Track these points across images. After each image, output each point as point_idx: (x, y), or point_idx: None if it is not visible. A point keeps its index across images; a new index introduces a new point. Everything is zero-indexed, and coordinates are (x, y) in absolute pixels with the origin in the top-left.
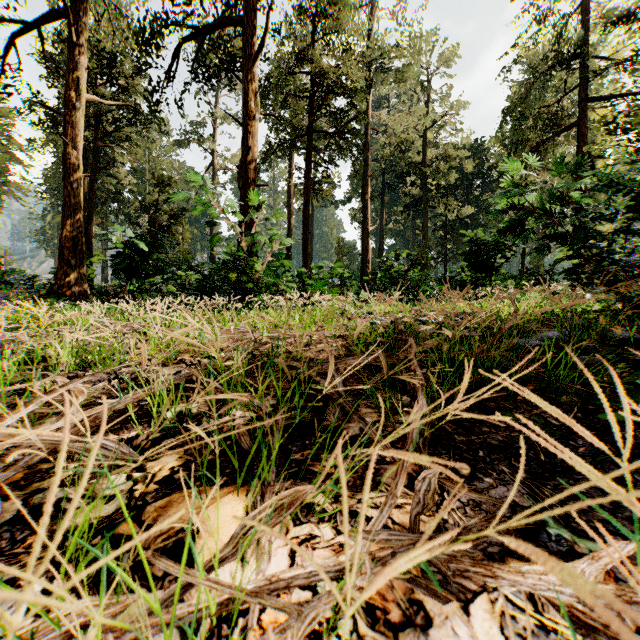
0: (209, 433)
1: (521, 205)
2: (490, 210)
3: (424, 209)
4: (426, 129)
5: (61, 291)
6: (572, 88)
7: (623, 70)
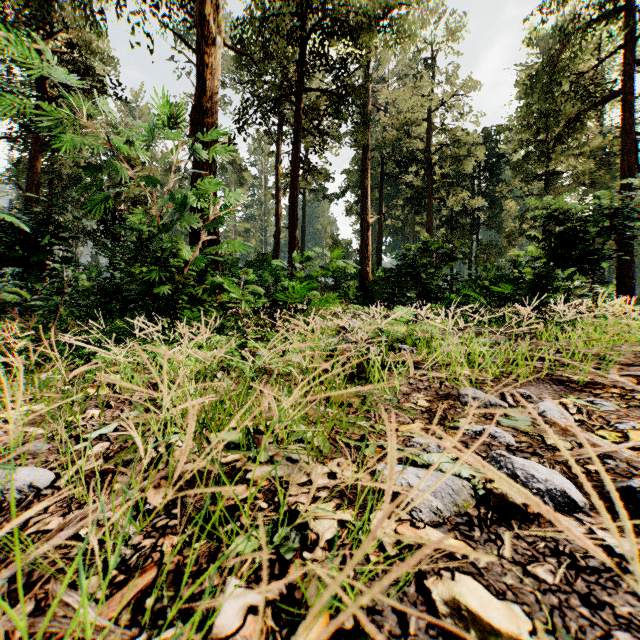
0: None
1: None
2: (498, 204)
3: (429, 201)
4: (431, 112)
5: None
6: (614, 50)
7: None
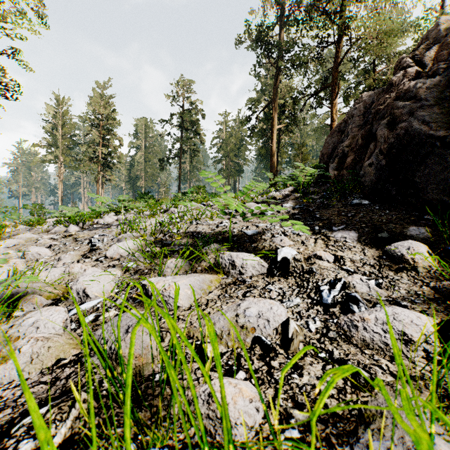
0: None
1: None
2: None
3: None
4: None
5: None
6: None
7: None
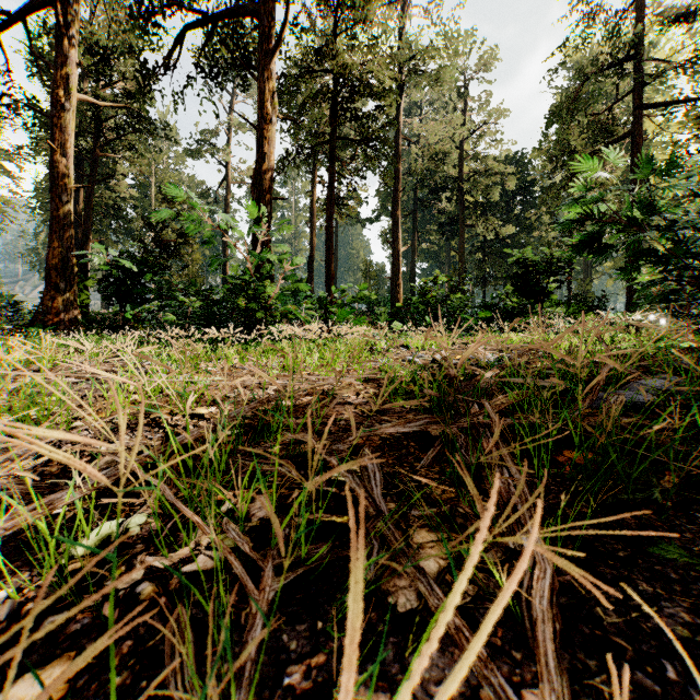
0: (137, 601)
1: (602, 213)
2: (533, 230)
3: (461, 228)
4: (463, 140)
5: (48, 319)
6: (625, 94)
7: (684, 73)
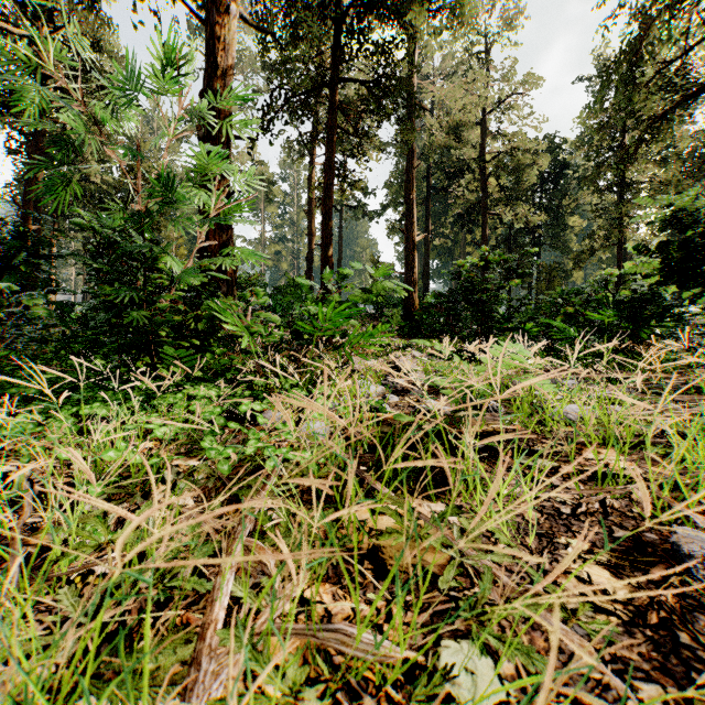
0: None
1: None
2: (562, 221)
3: (483, 217)
4: (486, 115)
5: None
6: None
7: None
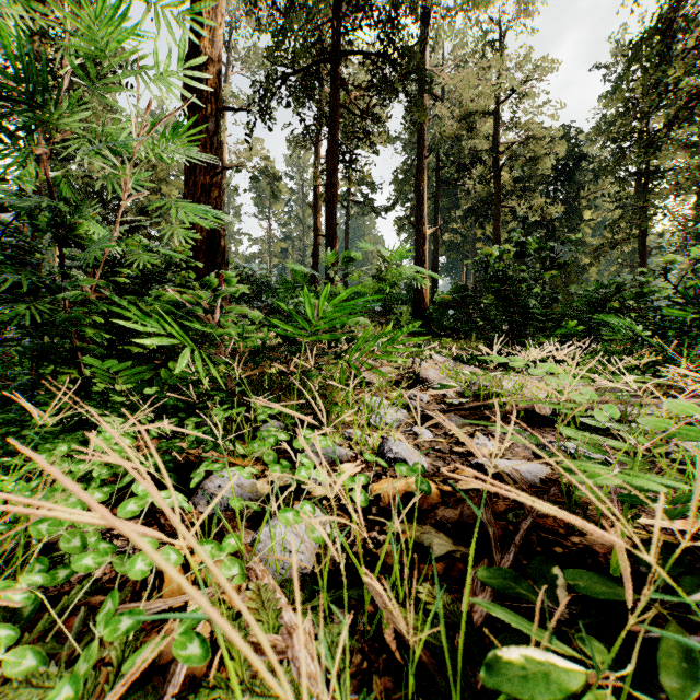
0: None
1: None
2: (577, 214)
3: (496, 210)
4: (498, 103)
5: None
6: None
7: None
